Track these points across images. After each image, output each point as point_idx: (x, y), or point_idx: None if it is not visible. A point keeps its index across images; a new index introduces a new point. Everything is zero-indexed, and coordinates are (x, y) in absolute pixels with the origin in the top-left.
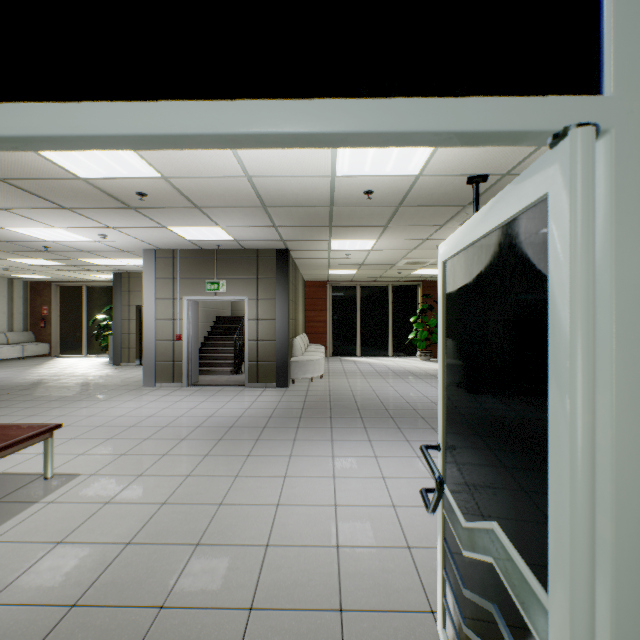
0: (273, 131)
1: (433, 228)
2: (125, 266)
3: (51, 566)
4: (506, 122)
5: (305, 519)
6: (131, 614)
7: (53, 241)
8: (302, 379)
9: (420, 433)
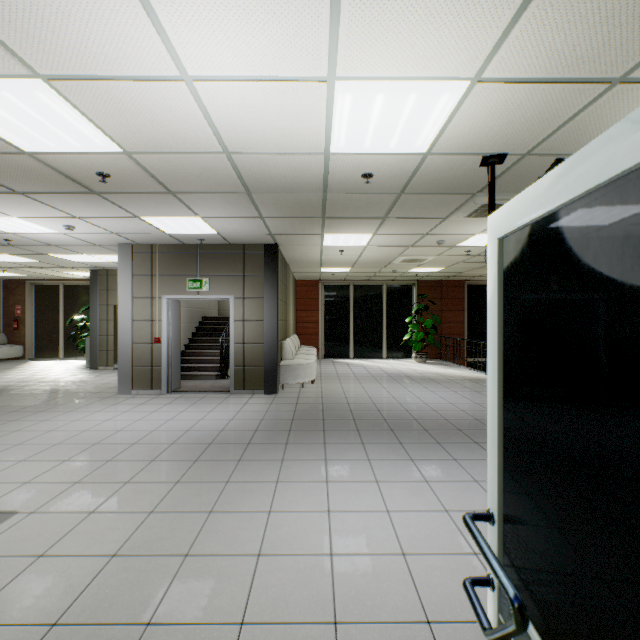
0: None
1: (435, 221)
2: (102, 263)
3: None
4: None
5: (293, 577)
6: None
7: (14, 233)
8: (292, 384)
9: (425, 449)
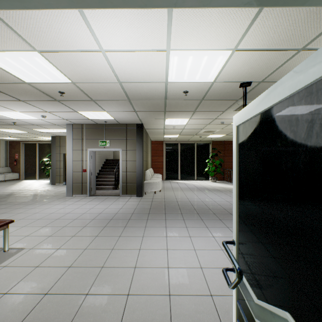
0: None
1: (219, 112)
2: (57, 133)
3: None
4: None
5: (150, 277)
6: None
7: (17, 119)
8: (150, 192)
9: (213, 222)
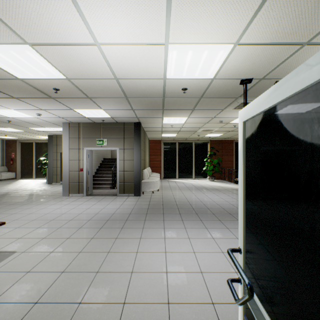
0: None
1: (218, 111)
2: (54, 131)
3: None
4: None
5: (148, 282)
6: None
7: (12, 117)
8: (148, 191)
9: (213, 223)
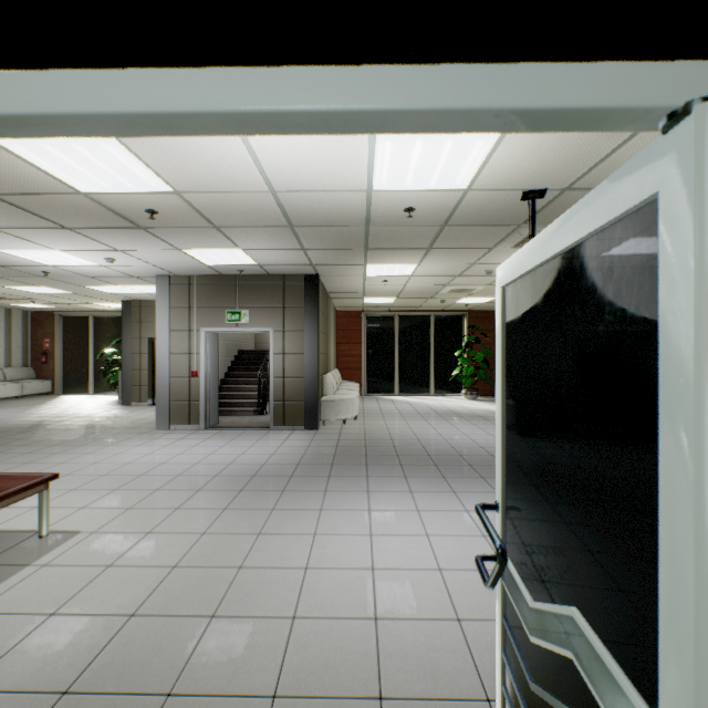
0: (298, 108)
1: (482, 251)
2: (136, 294)
3: (41, 643)
4: (608, 95)
5: (338, 585)
6: (132, 703)
7: (54, 266)
8: (334, 421)
9: (468, 483)
